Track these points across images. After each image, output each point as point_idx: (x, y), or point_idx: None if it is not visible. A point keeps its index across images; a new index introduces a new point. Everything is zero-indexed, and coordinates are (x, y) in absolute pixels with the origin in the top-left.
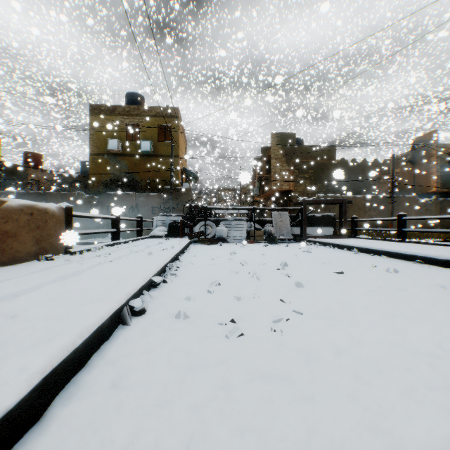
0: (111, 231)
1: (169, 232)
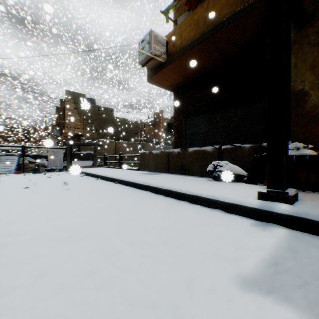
0: None
1: None
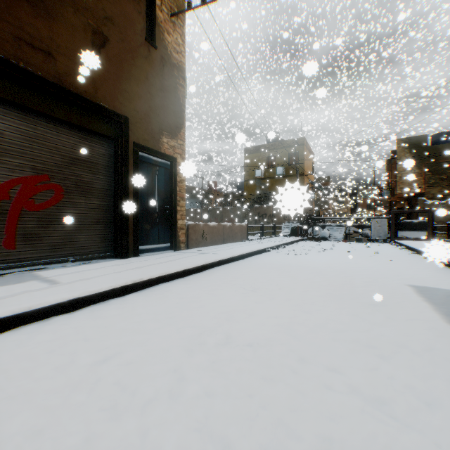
0: (260, 232)
1: (291, 233)
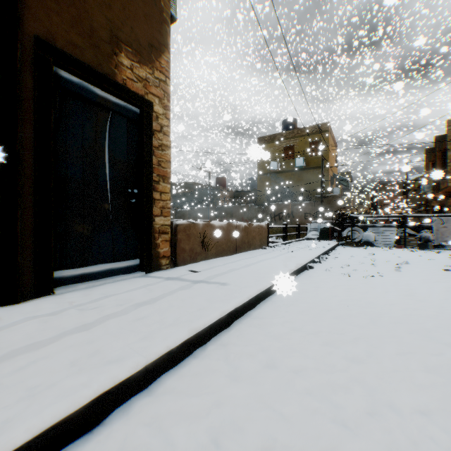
0: (283, 235)
1: (320, 235)
